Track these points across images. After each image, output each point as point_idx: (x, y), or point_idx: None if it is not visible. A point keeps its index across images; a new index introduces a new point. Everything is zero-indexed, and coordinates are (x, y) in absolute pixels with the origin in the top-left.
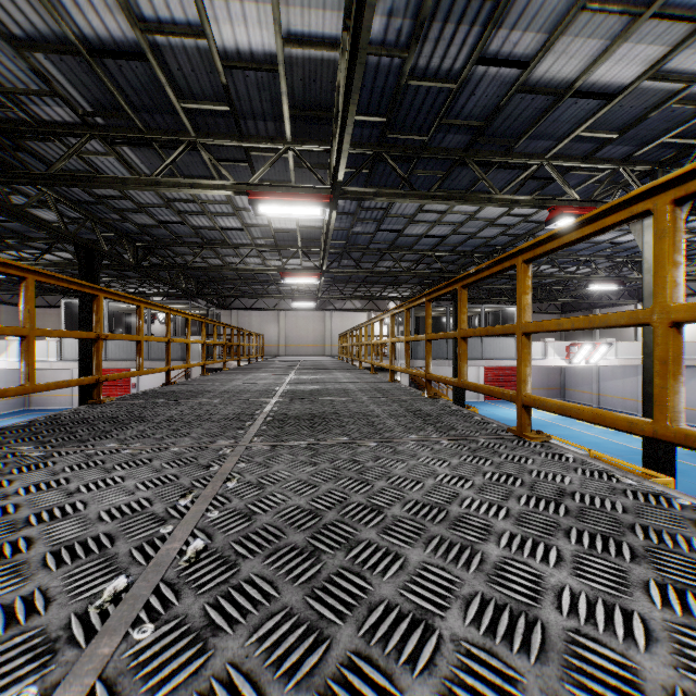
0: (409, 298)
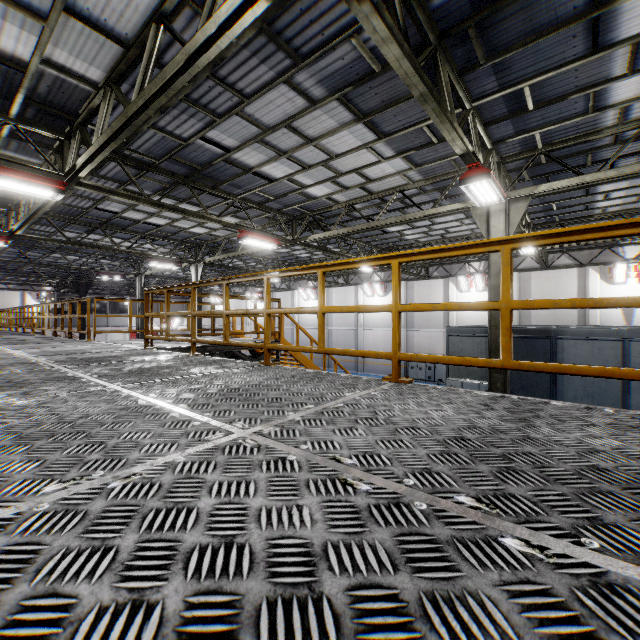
0: (58, 286)
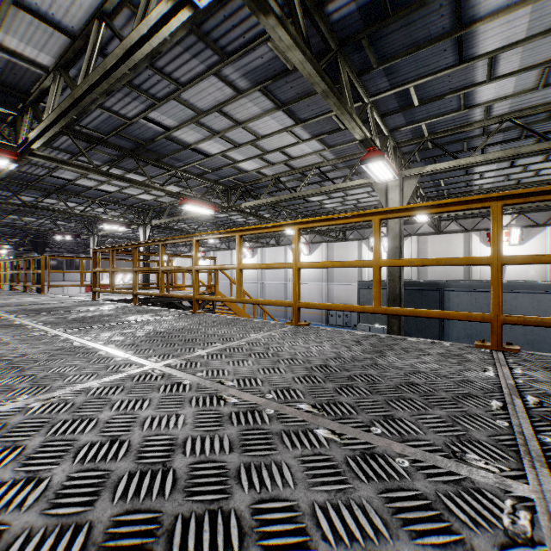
0: (17, 245)
